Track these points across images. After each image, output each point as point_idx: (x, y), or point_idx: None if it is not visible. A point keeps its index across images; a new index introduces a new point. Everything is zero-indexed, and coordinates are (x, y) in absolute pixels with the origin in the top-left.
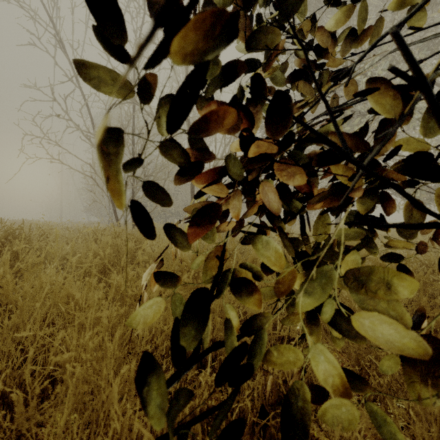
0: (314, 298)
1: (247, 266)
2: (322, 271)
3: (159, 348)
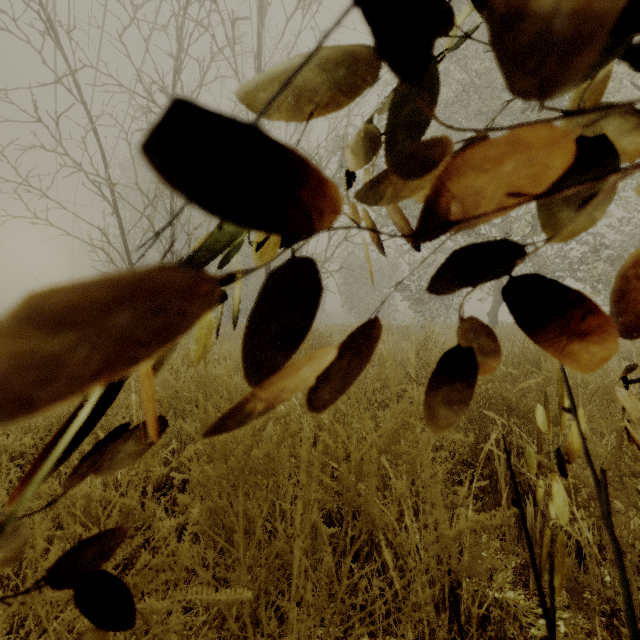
0: None
1: None
2: None
3: None
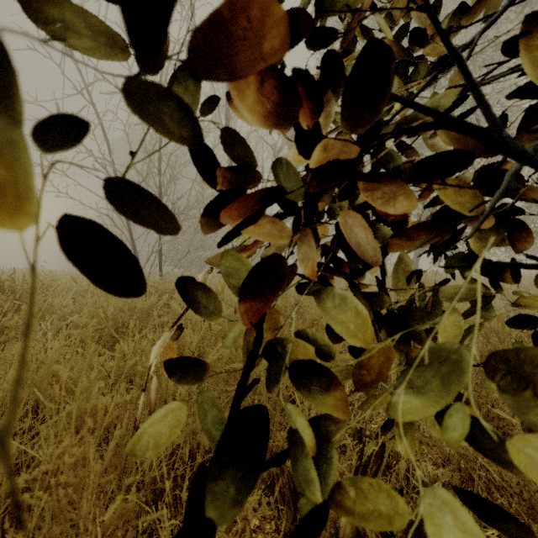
0: (431, 400)
1: (310, 339)
2: (444, 353)
3: (181, 450)
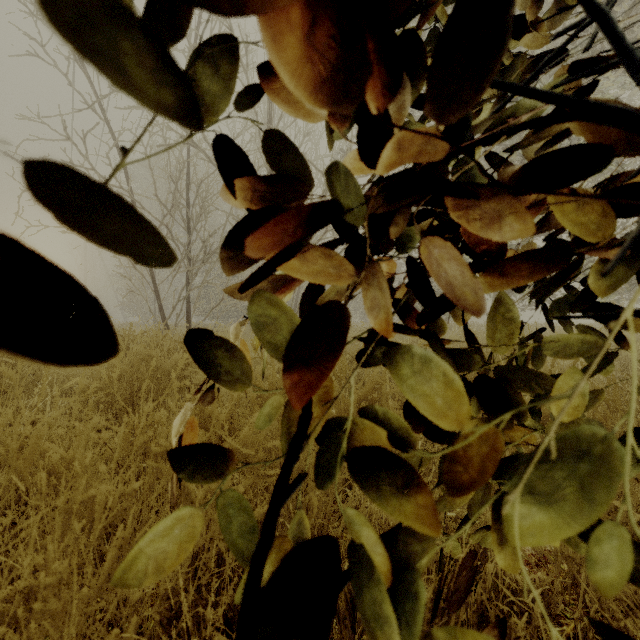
0: (562, 512)
1: (378, 416)
2: (580, 441)
3: (205, 555)
